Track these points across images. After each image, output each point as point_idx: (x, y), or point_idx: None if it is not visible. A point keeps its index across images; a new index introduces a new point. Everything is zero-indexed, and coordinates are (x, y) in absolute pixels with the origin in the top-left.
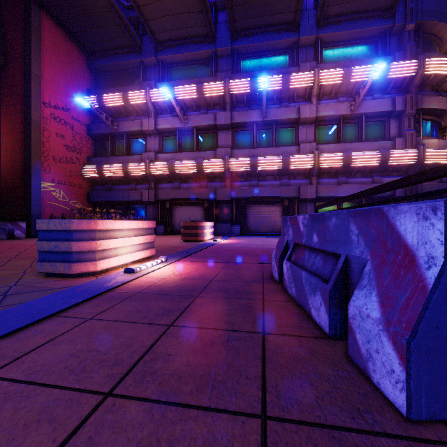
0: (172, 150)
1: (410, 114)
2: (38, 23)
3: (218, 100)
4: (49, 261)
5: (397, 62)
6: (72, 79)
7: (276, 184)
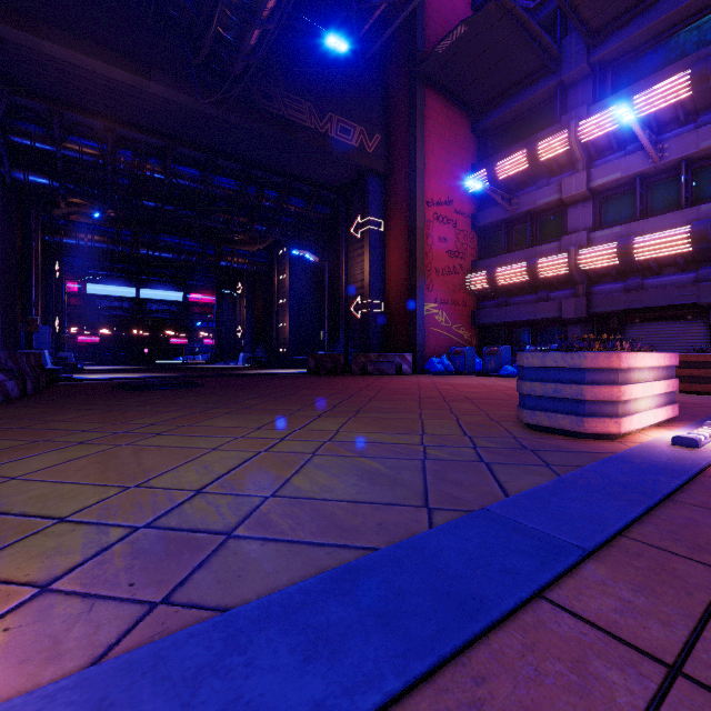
0: (623, 219)
1: None
2: (422, 104)
3: None
4: (542, 410)
5: None
6: (455, 159)
7: None
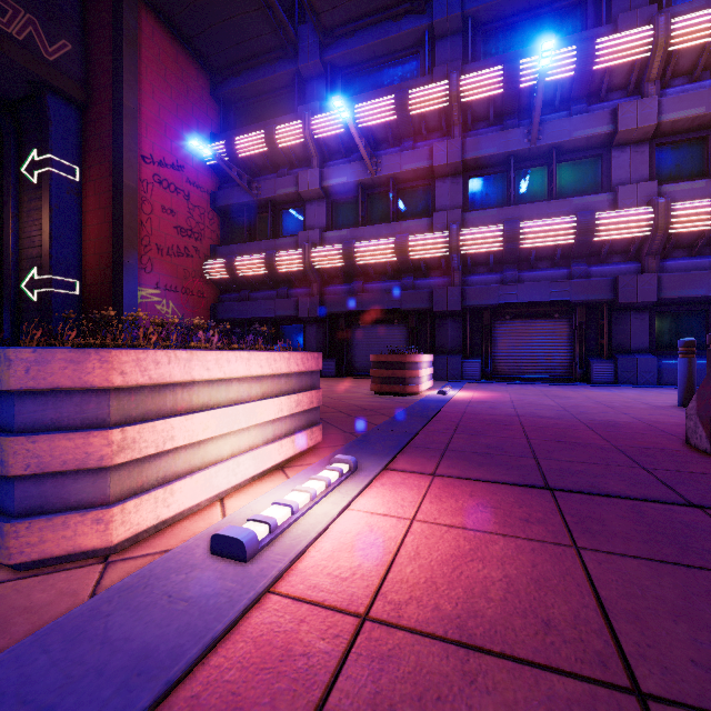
0: (350, 224)
1: None
2: (134, 24)
3: (435, 121)
4: None
5: None
6: (188, 118)
7: (560, 276)
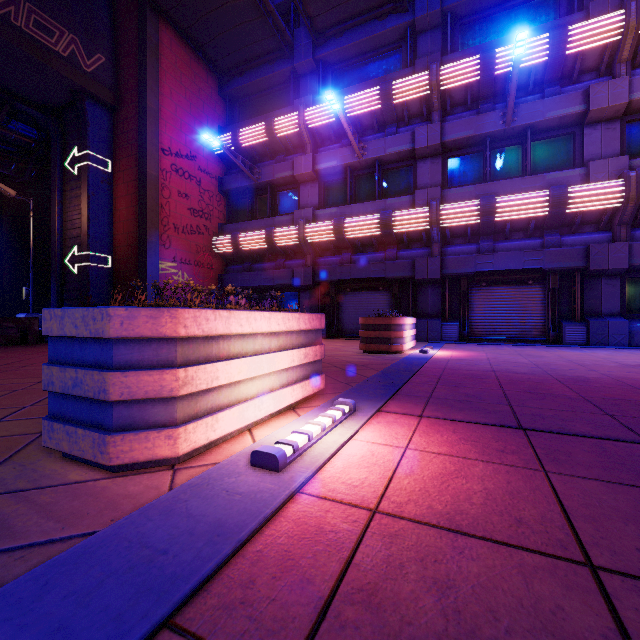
0: (339, 202)
1: None
2: (155, 37)
3: (417, 108)
4: (65, 420)
5: None
6: (200, 114)
7: (534, 246)
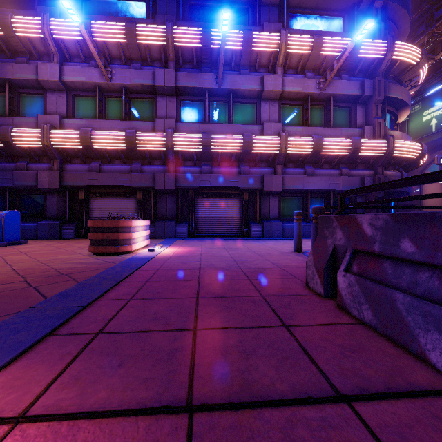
0: (90, 117)
1: (378, 100)
2: None
3: (157, 54)
4: None
5: (368, 40)
6: None
7: (234, 172)
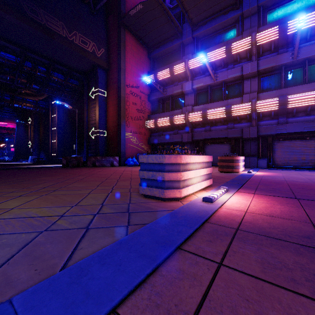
0: (204, 102)
1: None
2: (124, 38)
3: (244, 54)
4: (147, 186)
5: None
6: (140, 68)
7: (310, 119)
